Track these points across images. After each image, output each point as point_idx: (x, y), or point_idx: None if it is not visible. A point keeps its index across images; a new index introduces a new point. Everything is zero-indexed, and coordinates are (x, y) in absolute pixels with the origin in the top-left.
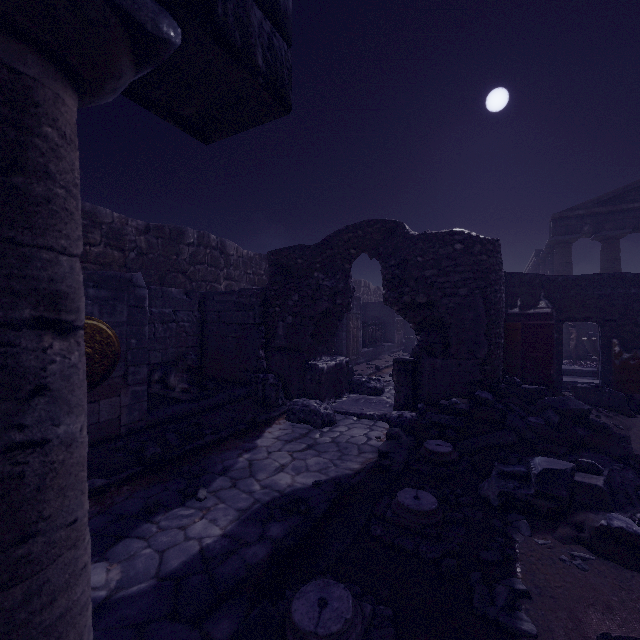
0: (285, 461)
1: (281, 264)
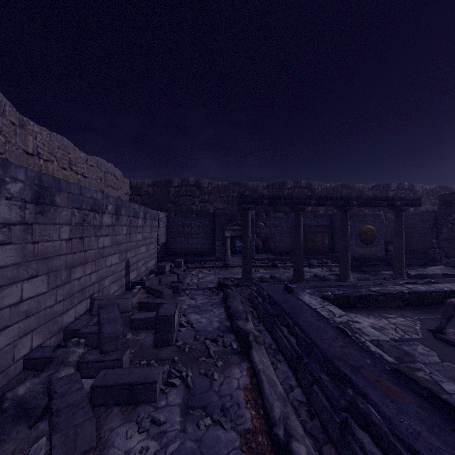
0: (437, 271)
1: (445, 200)
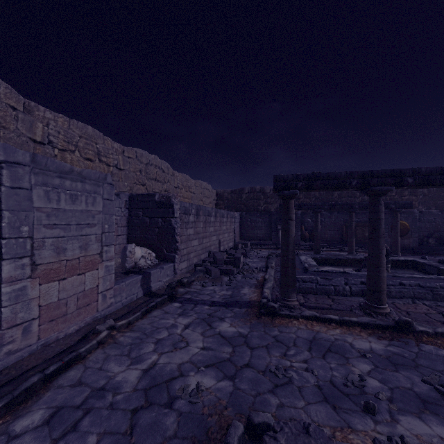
0: None
1: None
